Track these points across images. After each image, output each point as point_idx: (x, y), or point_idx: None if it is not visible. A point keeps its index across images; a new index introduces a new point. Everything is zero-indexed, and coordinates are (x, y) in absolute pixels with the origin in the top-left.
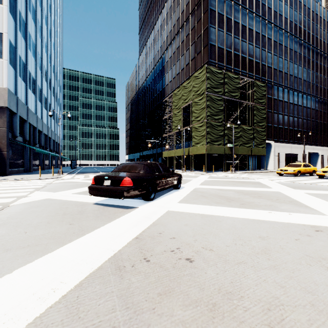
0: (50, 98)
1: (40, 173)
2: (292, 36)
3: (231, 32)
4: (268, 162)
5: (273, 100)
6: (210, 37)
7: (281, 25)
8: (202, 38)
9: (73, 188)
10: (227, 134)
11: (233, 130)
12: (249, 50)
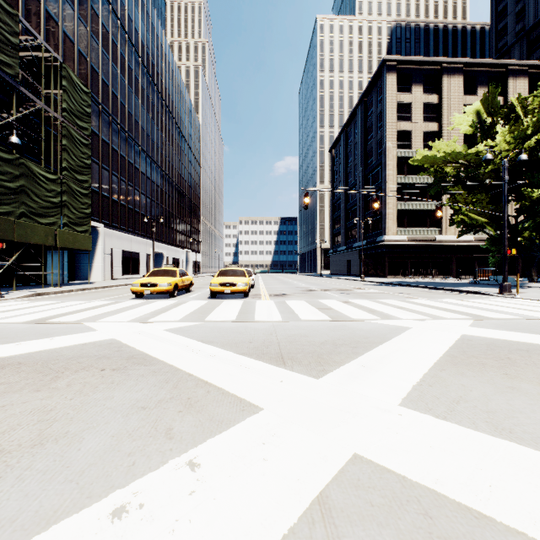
0: None
1: None
2: (132, 46)
3: None
4: (93, 266)
5: (103, 142)
6: None
7: (116, 8)
8: None
9: None
10: None
11: None
12: None
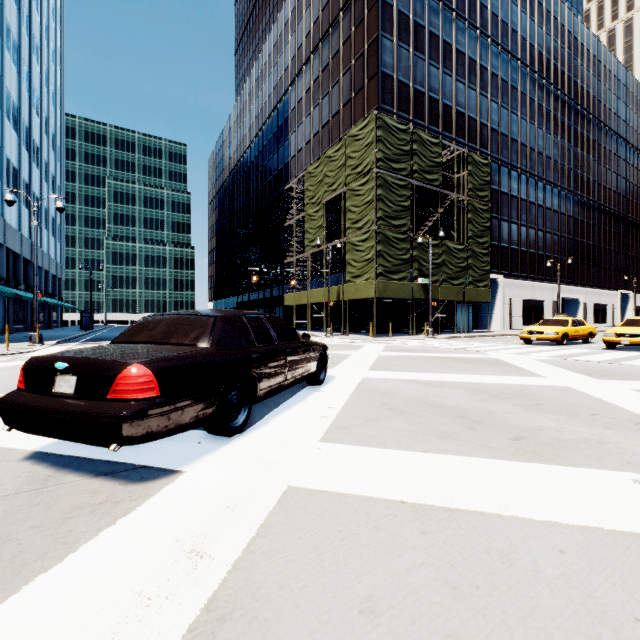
0: (30, 172)
1: None
2: (534, 74)
3: (423, 52)
4: (492, 316)
5: (502, 195)
6: (382, 57)
7: (515, 51)
8: (366, 59)
9: None
10: (417, 258)
11: (431, 250)
12: (458, 93)
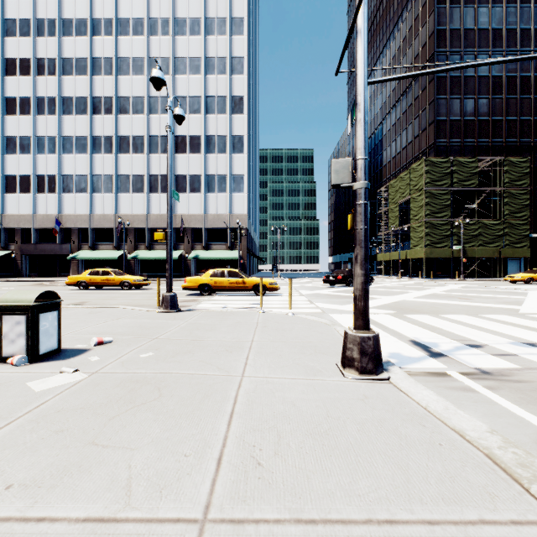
0: (255, 203)
1: (273, 276)
2: None
3: (473, 93)
4: None
5: None
6: (437, 112)
7: None
8: (427, 112)
9: (306, 284)
10: (456, 233)
11: (462, 229)
12: (509, 107)
